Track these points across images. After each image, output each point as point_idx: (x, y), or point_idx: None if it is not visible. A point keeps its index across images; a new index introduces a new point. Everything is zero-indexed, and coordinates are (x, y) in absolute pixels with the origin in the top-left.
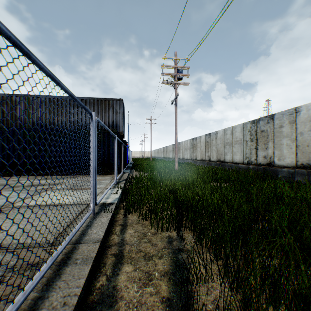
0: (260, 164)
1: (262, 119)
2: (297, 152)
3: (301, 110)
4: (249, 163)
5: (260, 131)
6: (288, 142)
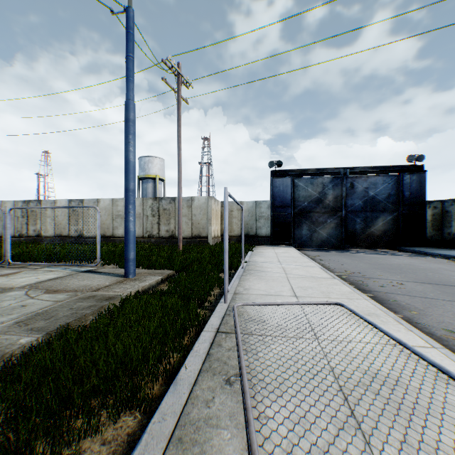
0: (32, 236)
1: (33, 201)
2: (56, 227)
3: (58, 202)
4: (21, 235)
5: (32, 210)
6: (51, 221)
